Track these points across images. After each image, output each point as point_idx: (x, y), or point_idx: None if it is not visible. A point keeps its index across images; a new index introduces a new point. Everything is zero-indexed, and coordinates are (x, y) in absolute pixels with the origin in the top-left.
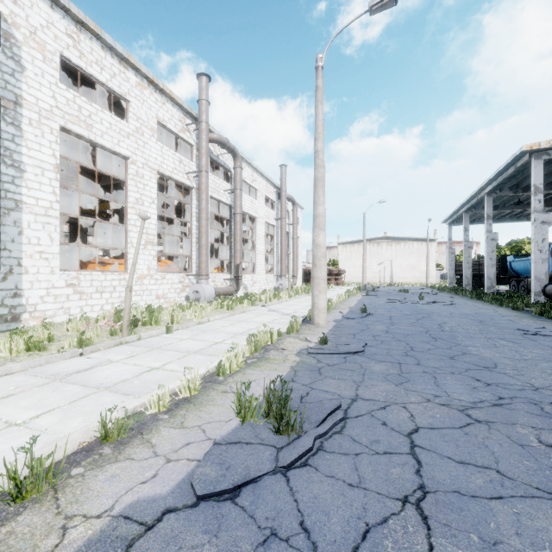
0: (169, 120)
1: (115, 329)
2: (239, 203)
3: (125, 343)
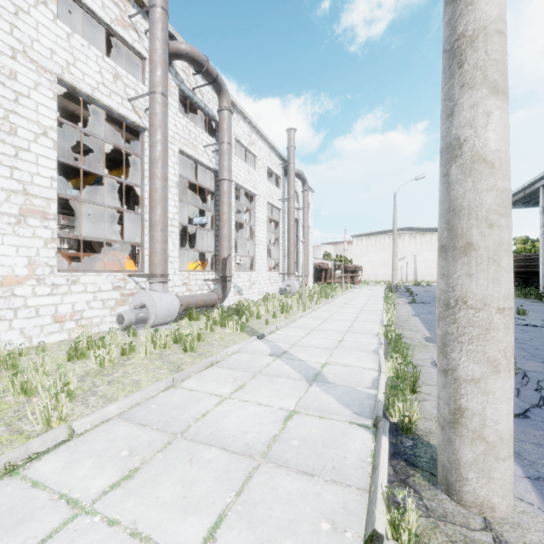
0: None
1: None
2: (226, 165)
3: None
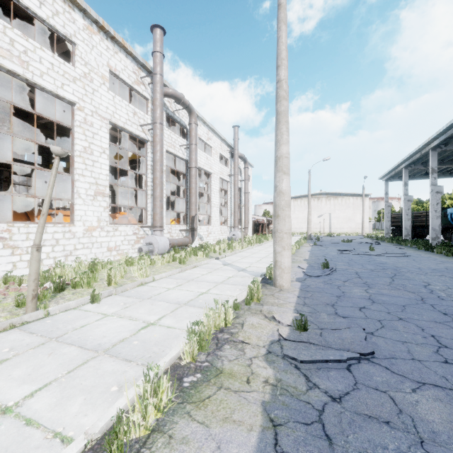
0: (122, 70)
1: (22, 298)
2: (194, 158)
3: (20, 325)
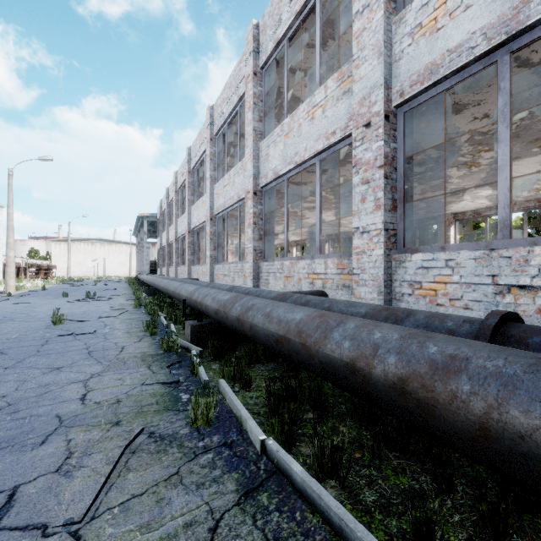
0: None
1: None
2: None
3: None
